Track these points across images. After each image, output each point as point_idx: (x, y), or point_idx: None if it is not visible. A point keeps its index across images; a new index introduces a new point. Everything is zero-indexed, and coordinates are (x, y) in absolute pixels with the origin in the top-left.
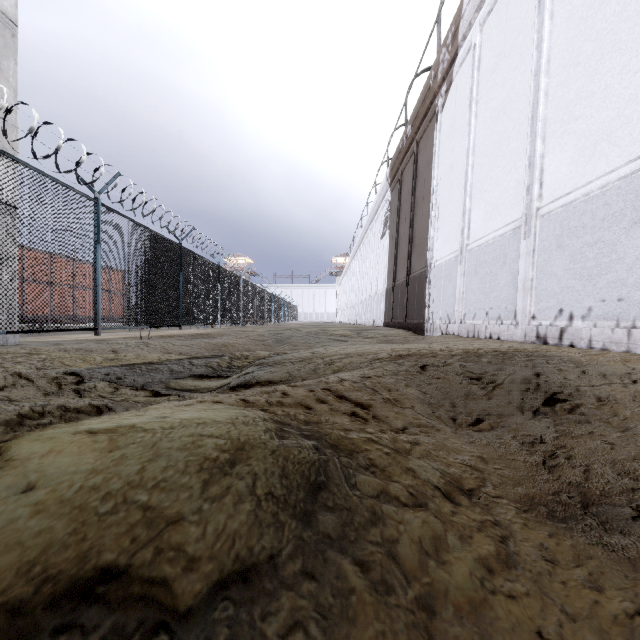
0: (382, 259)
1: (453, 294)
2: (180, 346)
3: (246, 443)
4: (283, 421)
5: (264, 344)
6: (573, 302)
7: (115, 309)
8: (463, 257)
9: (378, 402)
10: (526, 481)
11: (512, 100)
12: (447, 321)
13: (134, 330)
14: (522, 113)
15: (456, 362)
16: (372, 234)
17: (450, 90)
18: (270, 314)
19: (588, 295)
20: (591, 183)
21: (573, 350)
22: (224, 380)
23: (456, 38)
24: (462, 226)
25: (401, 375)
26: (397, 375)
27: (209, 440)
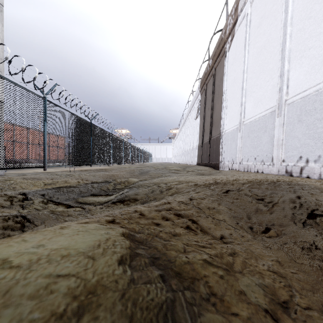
0: (196, 130)
1: (235, 148)
2: (89, 176)
3: (98, 285)
4: (138, 241)
5: (134, 175)
6: (308, 152)
7: (55, 156)
8: (241, 128)
9: (203, 218)
10: (320, 286)
11: (269, 41)
12: (232, 162)
13: (68, 167)
14: (275, 48)
15: (246, 188)
16: (190, 117)
17: (233, 39)
18: (138, 158)
19: (318, 148)
20: (319, 84)
21: (311, 180)
22: (110, 197)
23: (237, 11)
24: (240, 111)
25: (214, 197)
26: (212, 197)
27: (63, 283)
